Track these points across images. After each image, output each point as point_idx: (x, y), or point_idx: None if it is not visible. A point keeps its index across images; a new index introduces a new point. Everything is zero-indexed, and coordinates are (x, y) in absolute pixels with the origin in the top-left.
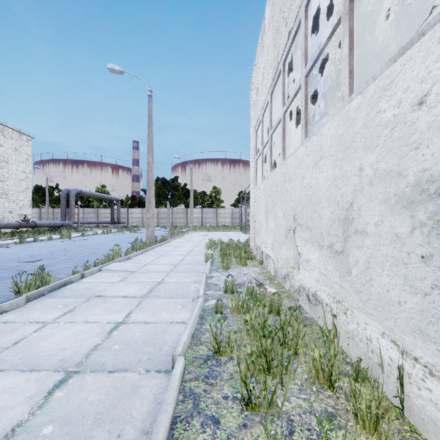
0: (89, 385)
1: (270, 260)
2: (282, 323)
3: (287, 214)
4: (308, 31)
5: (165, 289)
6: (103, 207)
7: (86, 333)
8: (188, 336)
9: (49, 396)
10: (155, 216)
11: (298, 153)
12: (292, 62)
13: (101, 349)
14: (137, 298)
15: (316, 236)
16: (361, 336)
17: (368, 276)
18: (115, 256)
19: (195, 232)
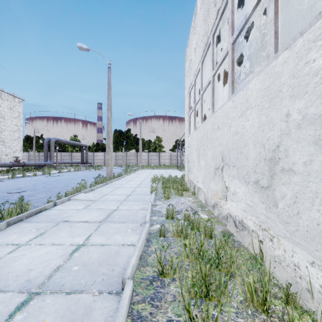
0: (47, 307)
1: (201, 191)
2: (217, 248)
3: (216, 156)
4: (234, 7)
5: (119, 215)
6: (75, 151)
7: (52, 254)
8: (137, 259)
9: (9, 319)
10: (114, 158)
11: (225, 106)
12: (217, 39)
13: (62, 270)
14: (96, 223)
15: (242, 173)
16: (289, 262)
17: (295, 209)
18: (82, 188)
19: (143, 169)
